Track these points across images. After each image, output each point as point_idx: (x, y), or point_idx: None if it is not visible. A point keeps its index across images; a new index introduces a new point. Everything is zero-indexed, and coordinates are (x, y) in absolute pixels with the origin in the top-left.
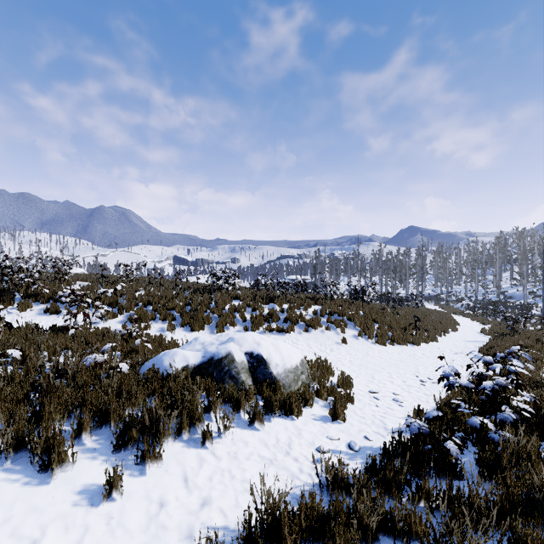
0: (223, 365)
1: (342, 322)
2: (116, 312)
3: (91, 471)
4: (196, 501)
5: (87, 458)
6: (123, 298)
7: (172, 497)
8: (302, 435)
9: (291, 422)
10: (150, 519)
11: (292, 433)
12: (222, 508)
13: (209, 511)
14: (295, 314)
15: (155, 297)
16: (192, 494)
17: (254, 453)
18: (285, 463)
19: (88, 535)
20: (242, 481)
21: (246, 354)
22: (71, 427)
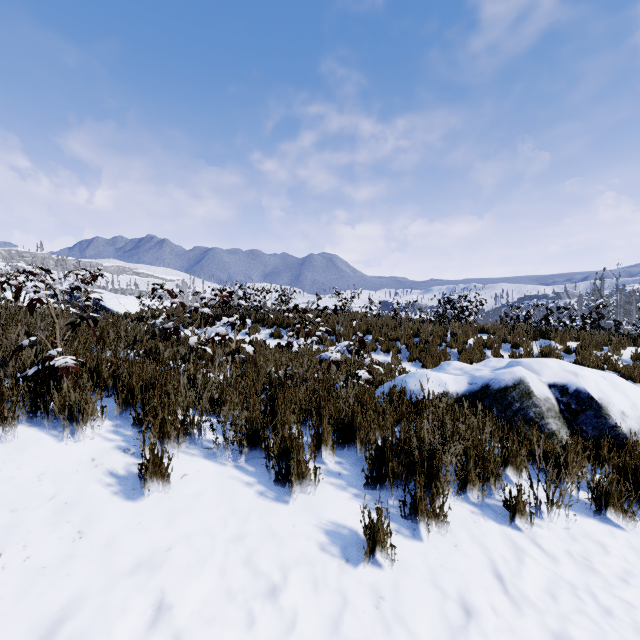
0: (509, 398)
1: None
2: (334, 340)
3: (338, 504)
4: (539, 635)
5: (331, 484)
6: (340, 325)
7: (484, 604)
8: None
9: None
10: (451, 633)
11: None
12: None
13: None
14: (595, 357)
15: (375, 325)
16: (523, 613)
17: (634, 574)
18: None
19: (348, 613)
20: (638, 631)
21: (552, 386)
22: (310, 434)
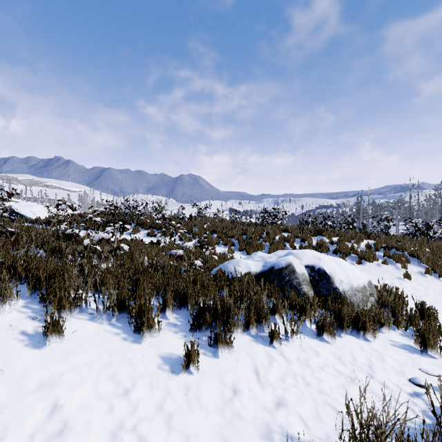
0: (283, 274)
1: (403, 257)
2: (191, 237)
3: (172, 342)
4: (270, 399)
5: (170, 330)
6: (196, 227)
7: (245, 387)
8: (384, 360)
9: (367, 343)
10: (224, 402)
11: (371, 354)
12: (301, 416)
13: (286, 414)
14: (346, 246)
15: (219, 227)
16: (265, 389)
17: (328, 365)
18: (370, 386)
19: (169, 399)
20: (320, 392)
21: (307, 267)
22: (158, 301)
